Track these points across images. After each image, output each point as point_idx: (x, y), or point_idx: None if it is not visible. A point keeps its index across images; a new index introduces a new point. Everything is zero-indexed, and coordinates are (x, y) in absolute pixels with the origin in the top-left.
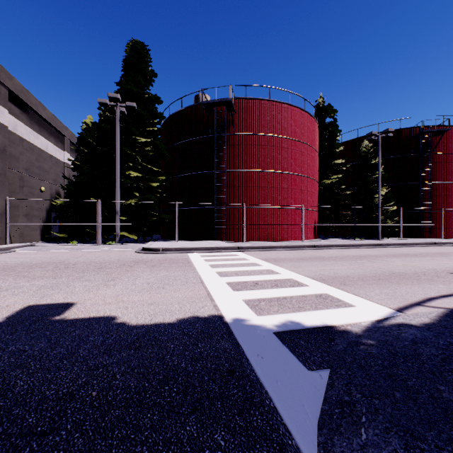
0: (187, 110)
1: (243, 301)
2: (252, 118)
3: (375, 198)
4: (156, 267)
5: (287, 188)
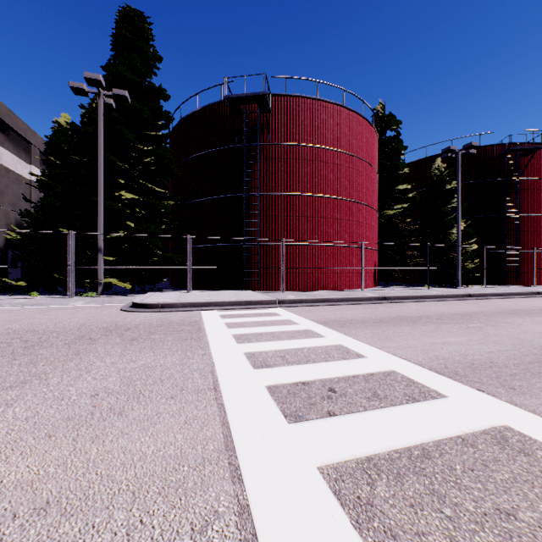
0: (204, 110)
1: (324, 480)
2: (294, 123)
3: (451, 234)
4: (137, 343)
5: (340, 219)
